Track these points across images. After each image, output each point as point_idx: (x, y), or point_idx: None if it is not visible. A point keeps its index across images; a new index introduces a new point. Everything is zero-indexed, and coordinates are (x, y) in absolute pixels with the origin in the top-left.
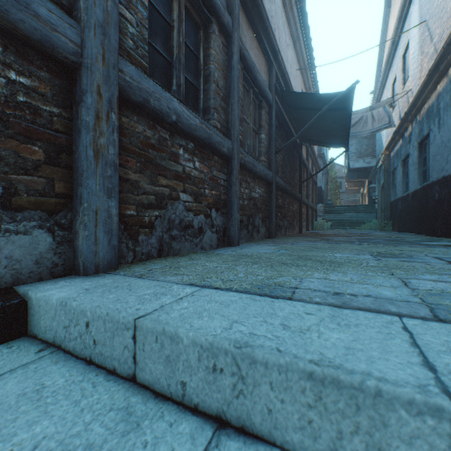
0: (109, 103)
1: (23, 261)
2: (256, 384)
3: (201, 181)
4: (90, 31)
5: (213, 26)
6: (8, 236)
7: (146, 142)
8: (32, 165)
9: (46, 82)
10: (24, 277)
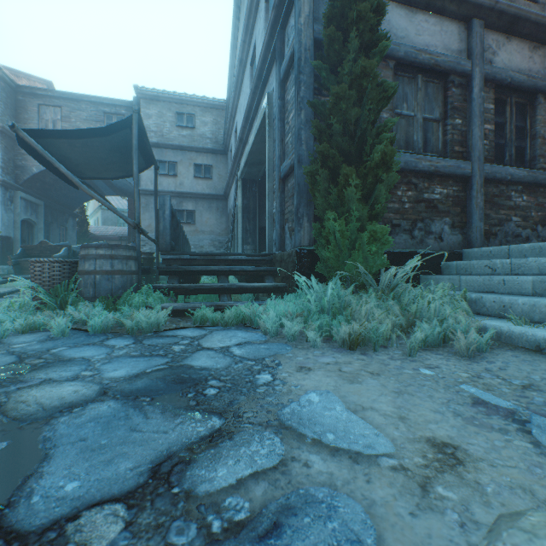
0: (480, 185)
1: (455, 243)
2: (544, 248)
3: (527, 208)
4: (474, 163)
5: (538, 100)
6: (452, 235)
7: (492, 195)
8: (457, 214)
9: (460, 186)
10: (455, 248)
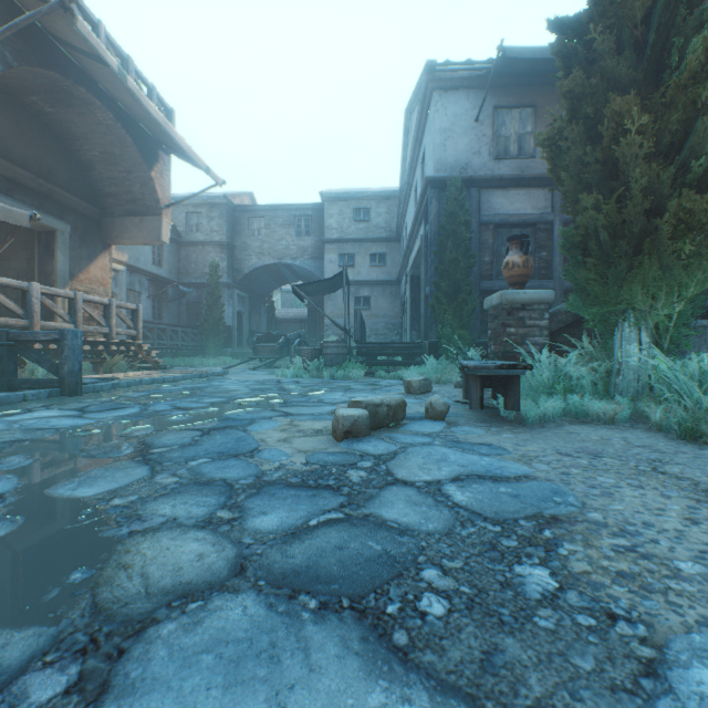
0: (560, 296)
1: None
2: None
3: None
4: (554, 281)
5: None
6: None
7: None
8: None
9: None
10: None
